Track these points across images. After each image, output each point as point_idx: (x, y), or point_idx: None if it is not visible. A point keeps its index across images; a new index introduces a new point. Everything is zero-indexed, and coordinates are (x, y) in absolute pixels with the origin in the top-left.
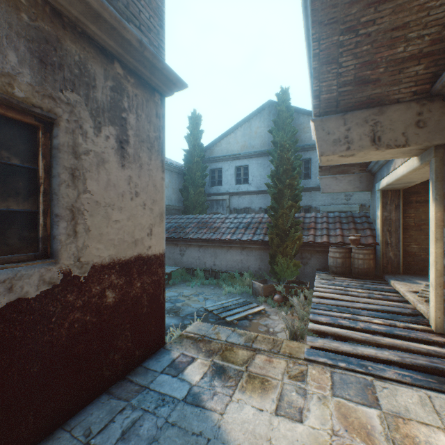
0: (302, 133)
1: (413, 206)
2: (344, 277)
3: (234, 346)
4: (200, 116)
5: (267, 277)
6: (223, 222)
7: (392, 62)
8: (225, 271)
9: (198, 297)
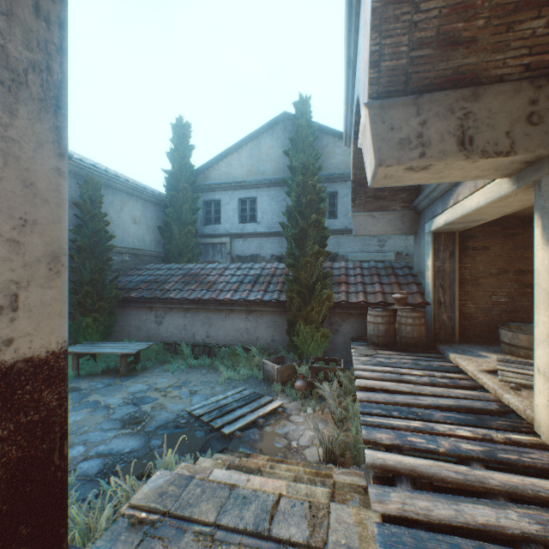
0: (326, 159)
1: (469, 253)
2: (389, 351)
3: (233, 542)
4: (189, 125)
5: (283, 351)
6: (221, 274)
7: (499, 9)
8: (224, 345)
9: (181, 390)
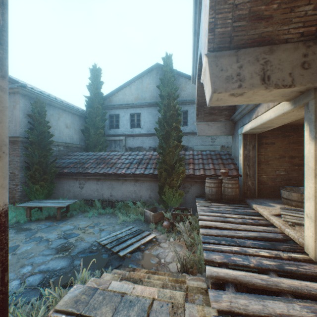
0: (181, 91)
1: (263, 146)
2: (218, 203)
3: None
4: (100, 69)
5: (156, 204)
6: (119, 158)
7: None
8: (121, 201)
9: (94, 228)
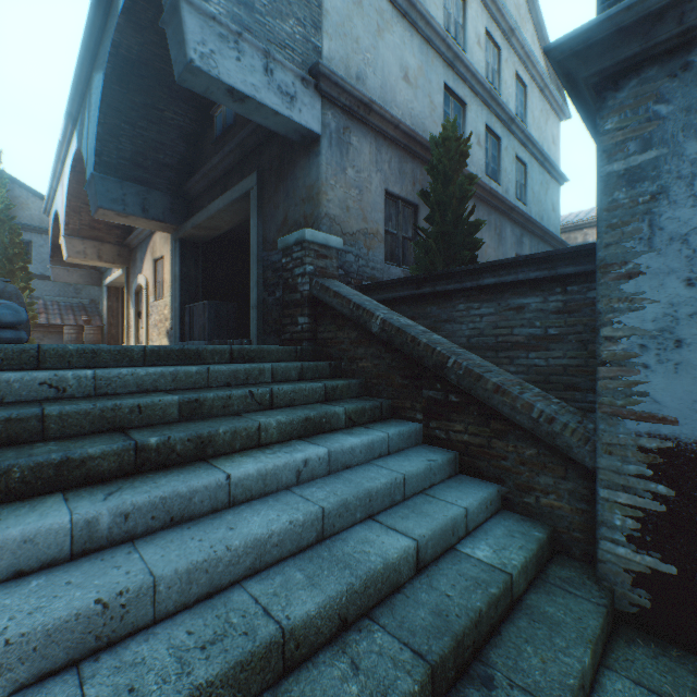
0: (20, 209)
1: None
2: None
3: None
4: None
5: None
6: None
7: (108, 225)
8: None
9: None
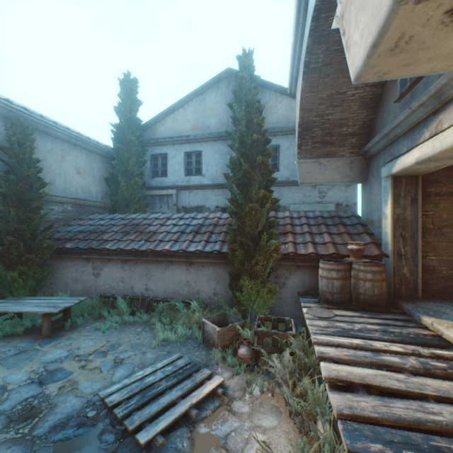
0: (268, 114)
1: (431, 200)
2: (346, 310)
3: None
4: (136, 80)
5: (226, 306)
6: (163, 224)
7: None
8: (163, 299)
9: (105, 358)
